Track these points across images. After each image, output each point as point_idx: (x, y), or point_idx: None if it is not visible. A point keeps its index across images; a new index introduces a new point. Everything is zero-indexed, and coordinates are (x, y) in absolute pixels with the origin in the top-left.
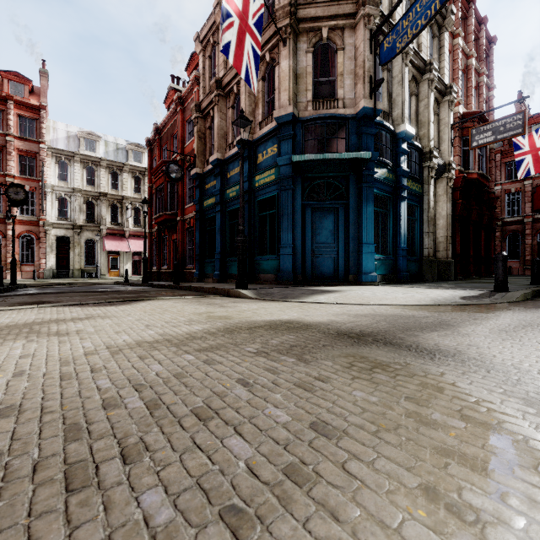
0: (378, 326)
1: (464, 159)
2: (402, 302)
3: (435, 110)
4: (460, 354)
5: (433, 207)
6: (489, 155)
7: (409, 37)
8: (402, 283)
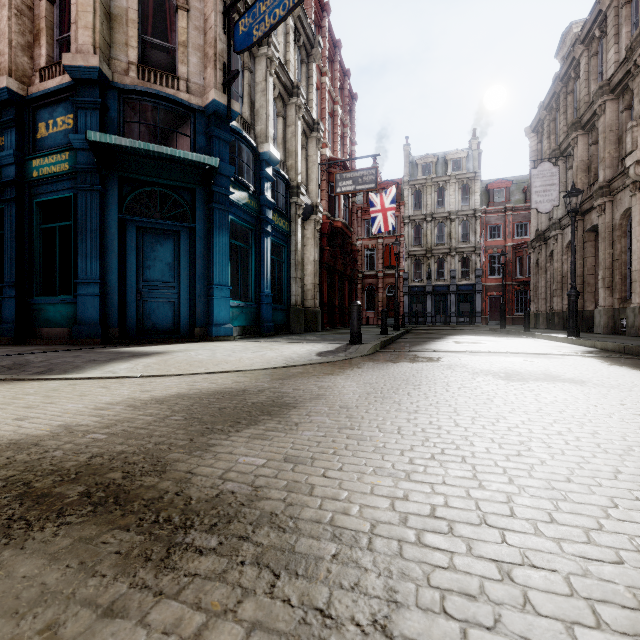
0: (154, 431)
1: (331, 205)
2: (247, 365)
3: (304, 143)
4: (250, 506)
5: (302, 251)
6: (352, 208)
7: (267, 26)
8: (267, 336)
